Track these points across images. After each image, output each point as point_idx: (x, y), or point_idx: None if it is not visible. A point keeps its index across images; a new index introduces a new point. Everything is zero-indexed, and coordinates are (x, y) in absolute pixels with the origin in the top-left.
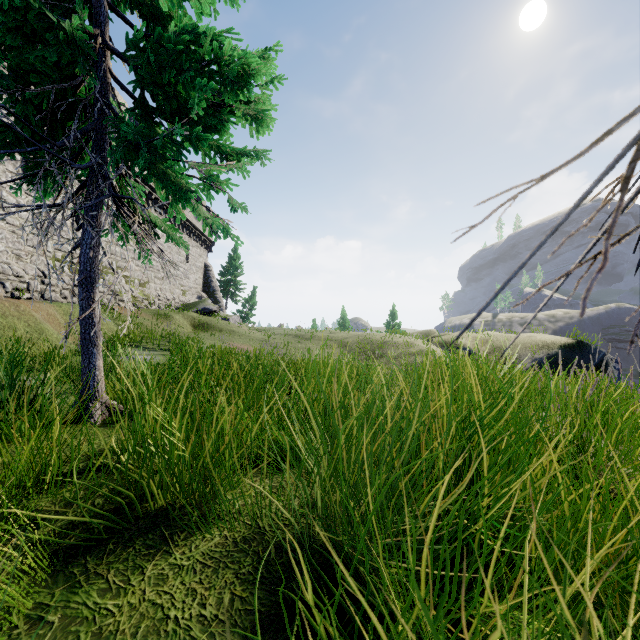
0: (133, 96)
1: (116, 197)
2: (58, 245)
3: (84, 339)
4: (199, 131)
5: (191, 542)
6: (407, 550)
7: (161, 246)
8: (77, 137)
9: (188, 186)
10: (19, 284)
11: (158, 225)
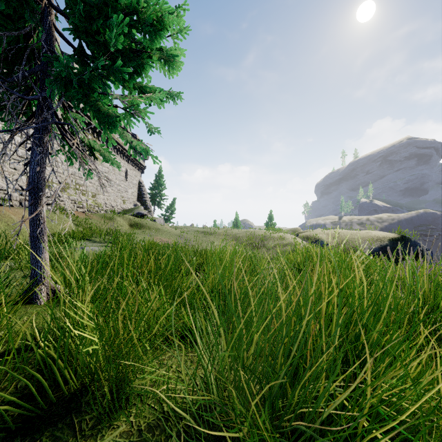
0: (73, 46)
1: (57, 124)
2: None
3: (32, 236)
4: (118, 64)
5: (98, 431)
6: (299, 434)
7: (108, 169)
8: (26, 76)
9: (113, 114)
10: (3, 195)
11: (96, 149)
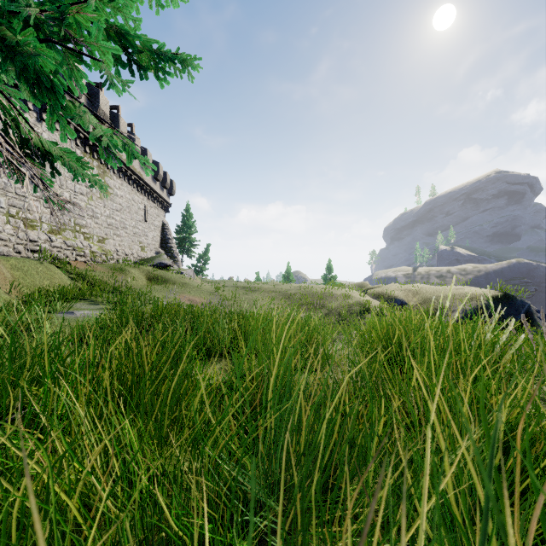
0: None
1: None
2: (12, 201)
3: None
4: None
5: None
6: None
7: (120, 206)
8: None
9: (35, 51)
10: None
11: (54, 154)
